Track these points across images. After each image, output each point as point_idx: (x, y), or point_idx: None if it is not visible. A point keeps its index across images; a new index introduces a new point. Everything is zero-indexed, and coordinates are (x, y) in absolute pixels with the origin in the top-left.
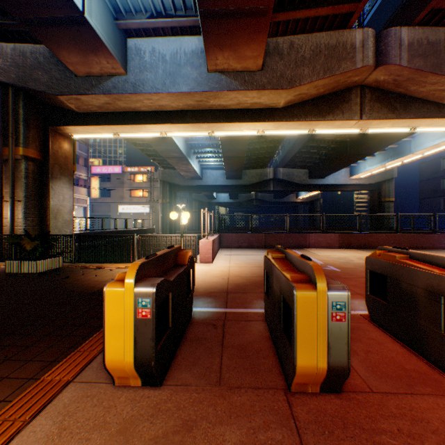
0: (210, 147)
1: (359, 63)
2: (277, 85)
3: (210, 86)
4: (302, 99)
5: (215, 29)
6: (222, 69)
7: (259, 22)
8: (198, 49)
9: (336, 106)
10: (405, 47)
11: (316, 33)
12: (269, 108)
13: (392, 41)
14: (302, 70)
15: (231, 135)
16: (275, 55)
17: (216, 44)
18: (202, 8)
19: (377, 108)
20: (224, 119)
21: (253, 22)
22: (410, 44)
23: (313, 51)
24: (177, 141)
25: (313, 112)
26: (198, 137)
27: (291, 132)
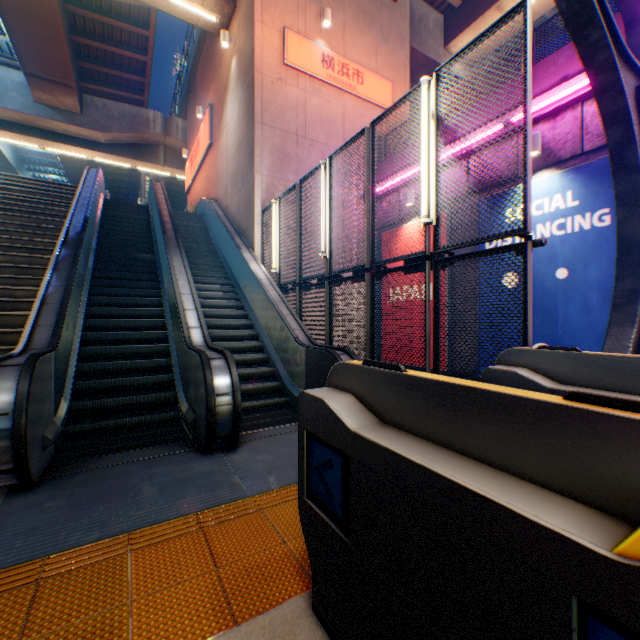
0: (53, 166)
1: (154, 131)
2: (95, 128)
3: (38, 113)
4: (122, 143)
5: (38, 83)
6: (48, 104)
7: (70, 90)
8: (26, 83)
9: (149, 154)
10: (181, 131)
11: (124, 104)
12: (95, 141)
13: (174, 125)
14: (114, 124)
15: (64, 154)
16: (94, 108)
17: (40, 90)
18: (26, 71)
19: (177, 163)
20: (54, 139)
21: (66, 89)
22: (185, 130)
23: (122, 114)
24: (4, 148)
25: (132, 154)
26: (35, 151)
27: (119, 164)
